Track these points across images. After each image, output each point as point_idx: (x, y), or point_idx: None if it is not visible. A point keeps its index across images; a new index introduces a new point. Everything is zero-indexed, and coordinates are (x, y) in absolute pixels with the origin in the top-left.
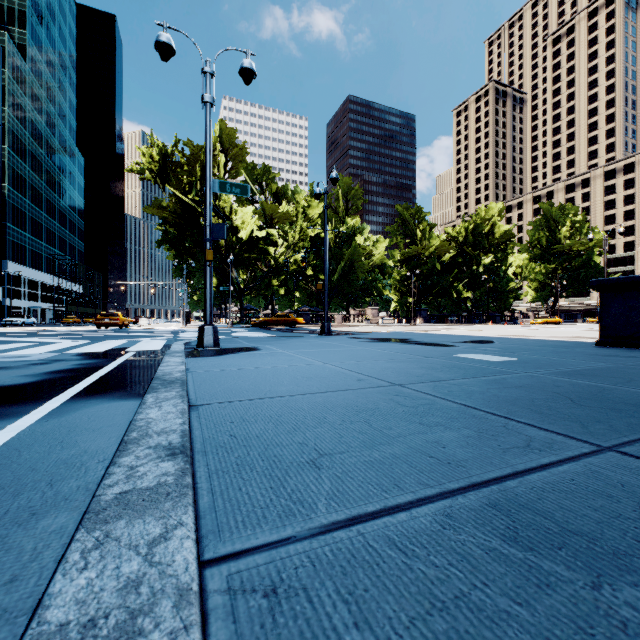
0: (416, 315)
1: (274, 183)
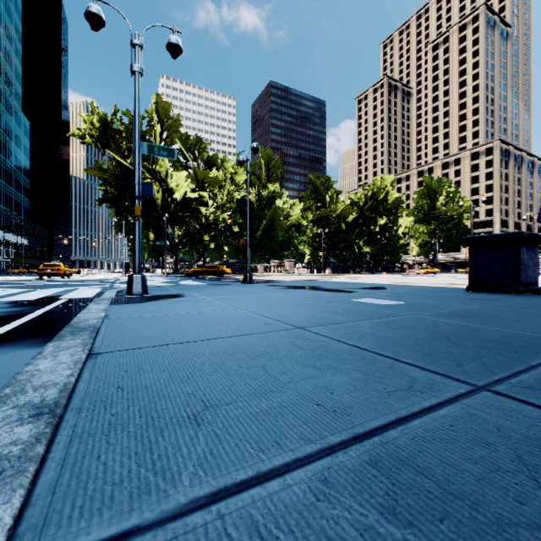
0: (325, 266)
1: (205, 152)
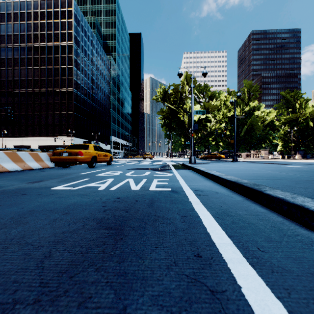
0: (295, 153)
1: (209, 92)
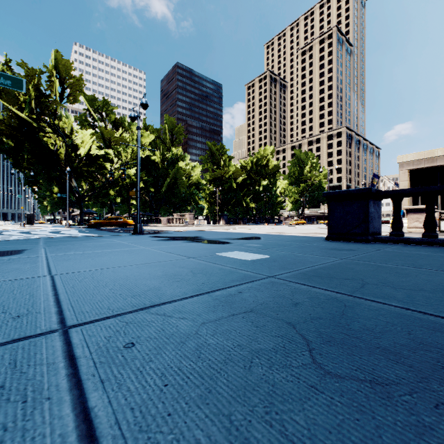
0: (220, 218)
1: (113, 114)
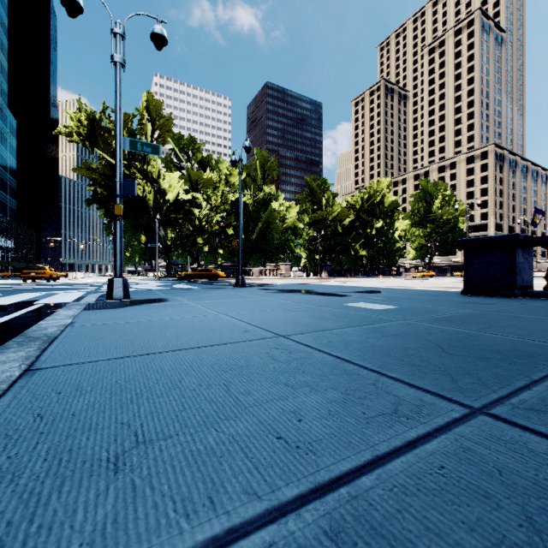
0: (322, 270)
1: (199, 152)
